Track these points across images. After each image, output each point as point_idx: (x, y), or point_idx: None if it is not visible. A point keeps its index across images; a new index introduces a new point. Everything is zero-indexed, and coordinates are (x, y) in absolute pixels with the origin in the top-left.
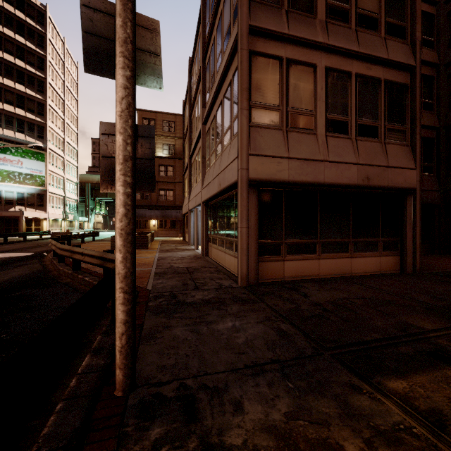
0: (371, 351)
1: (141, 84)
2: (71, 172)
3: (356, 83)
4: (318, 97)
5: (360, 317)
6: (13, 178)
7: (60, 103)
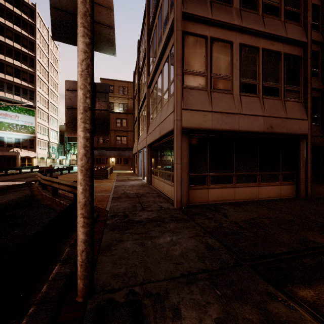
0: (281, 263)
1: (99, 50)
2: (53, 123)
3: (262, 55)
4: (234, 66)
5: (269, 233)
6: (12, 128)
7: (46, 75)
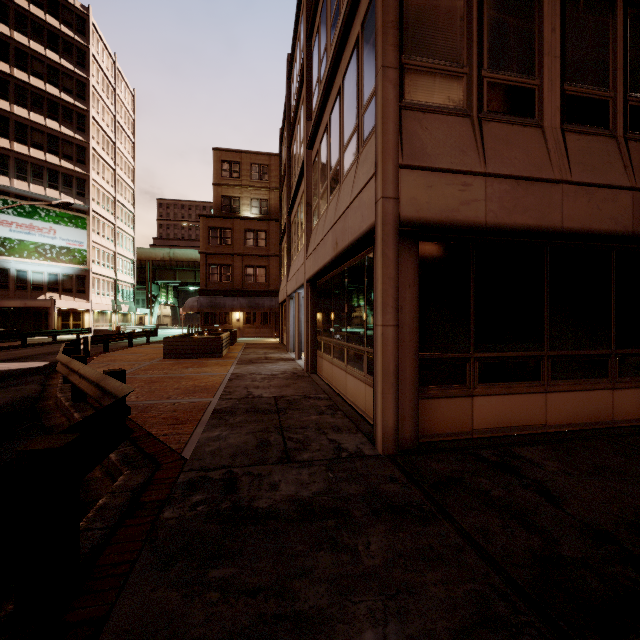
0: None
1: None
2: (125, 244)
3: (625, 19)
4: (545, 48)
5: None
6: (43, 253)
7: (110, 147)
